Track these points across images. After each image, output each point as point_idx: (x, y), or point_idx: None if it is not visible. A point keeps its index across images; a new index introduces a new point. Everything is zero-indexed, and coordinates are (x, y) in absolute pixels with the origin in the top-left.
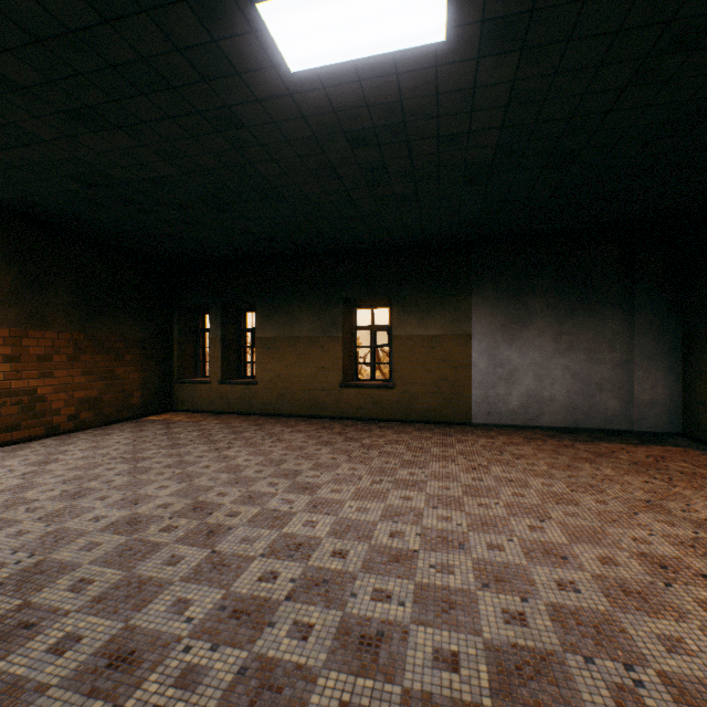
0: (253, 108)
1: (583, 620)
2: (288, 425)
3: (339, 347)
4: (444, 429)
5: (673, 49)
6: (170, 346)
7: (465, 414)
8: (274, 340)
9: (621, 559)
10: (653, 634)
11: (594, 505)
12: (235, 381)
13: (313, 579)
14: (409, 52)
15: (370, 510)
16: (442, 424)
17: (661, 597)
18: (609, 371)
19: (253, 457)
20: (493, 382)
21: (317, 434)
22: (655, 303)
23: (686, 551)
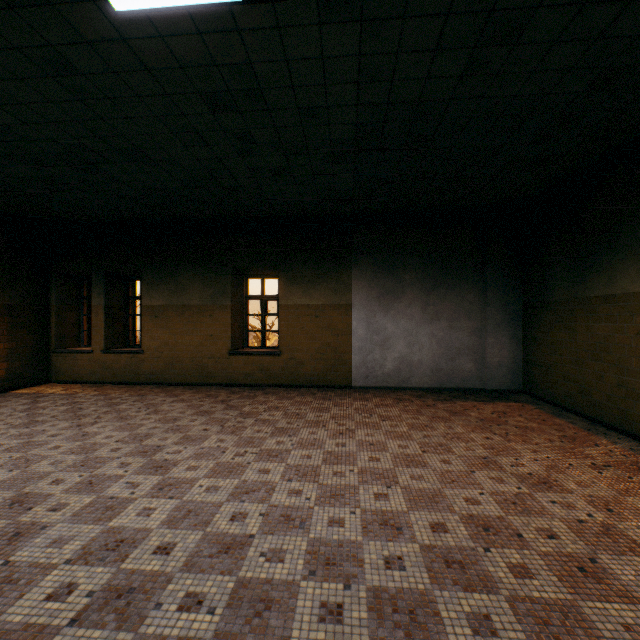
0: (85, 51)
1: (401, 605)
2: (173, 395)
3: (228, 315)
4: (326, 393)
5: (497, 41)
6: (47, 314)
7: (346, 378)
8: (162, 309)
9: (451, 524)
10: (464, 613)
11: (440, 465)
12: (120, 350)
13: (117, 589)
14: (246, 6)
15: (221, 489)
16: (325, 388)
17: (479, 565)
18: (466, 337)
19: (117, 433)
20: (370, 348)
21: (199, 403)
22: (502, 279)
23: (508, 509)
